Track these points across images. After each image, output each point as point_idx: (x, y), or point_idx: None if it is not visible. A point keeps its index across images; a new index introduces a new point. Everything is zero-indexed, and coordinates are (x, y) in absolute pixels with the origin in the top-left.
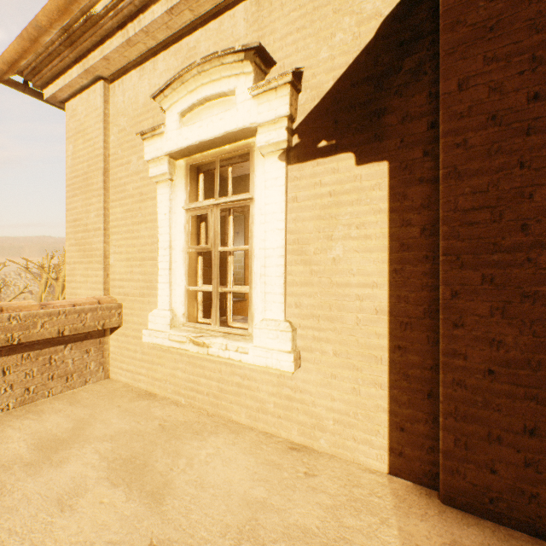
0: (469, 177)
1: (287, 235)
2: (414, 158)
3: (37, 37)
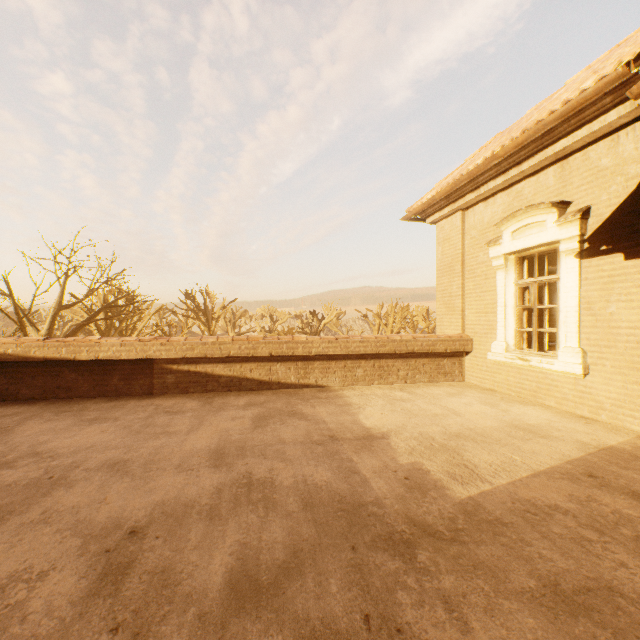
0: None
1: (580, 299)
2: None
3: (431, 203)
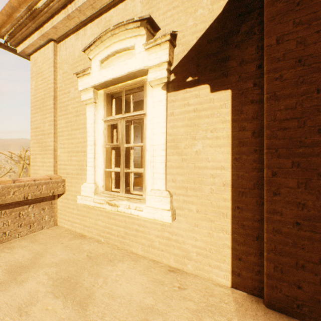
0: (284, 99)
1: (167, 137)
2: (247, 87)
3: (11, 14)
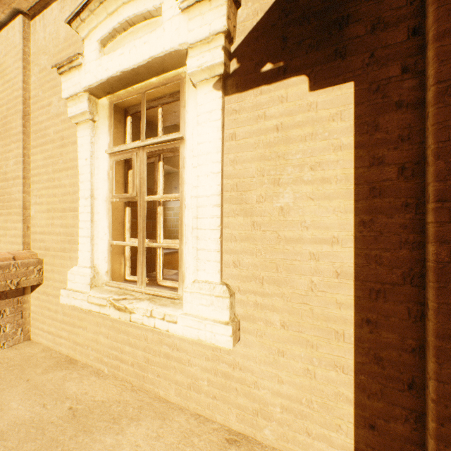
0: None
1: (223, 180)
2: (388, 76)
3: None
